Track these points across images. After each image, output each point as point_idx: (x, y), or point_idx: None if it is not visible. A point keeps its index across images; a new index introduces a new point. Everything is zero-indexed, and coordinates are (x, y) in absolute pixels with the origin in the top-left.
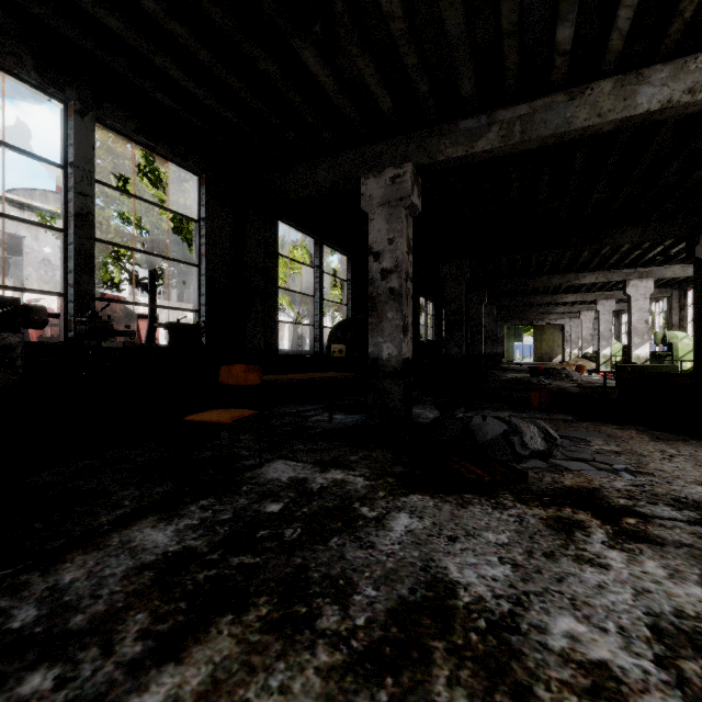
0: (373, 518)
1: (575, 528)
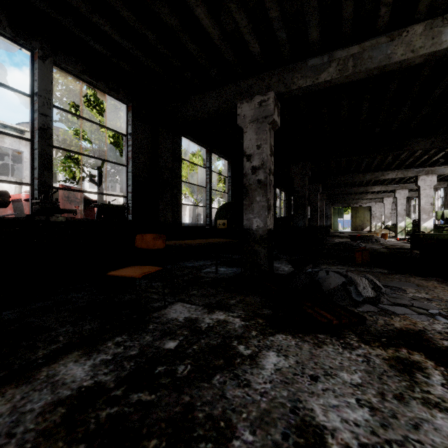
0: (248, 356)
1: (414, 369)
